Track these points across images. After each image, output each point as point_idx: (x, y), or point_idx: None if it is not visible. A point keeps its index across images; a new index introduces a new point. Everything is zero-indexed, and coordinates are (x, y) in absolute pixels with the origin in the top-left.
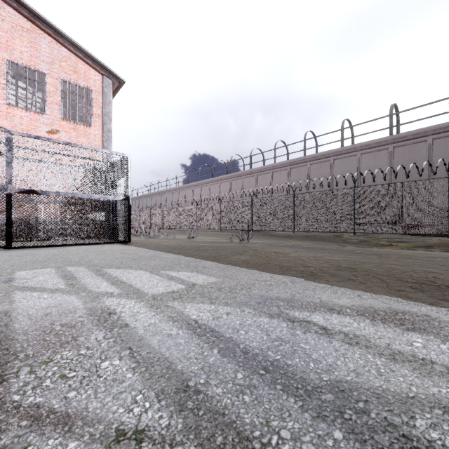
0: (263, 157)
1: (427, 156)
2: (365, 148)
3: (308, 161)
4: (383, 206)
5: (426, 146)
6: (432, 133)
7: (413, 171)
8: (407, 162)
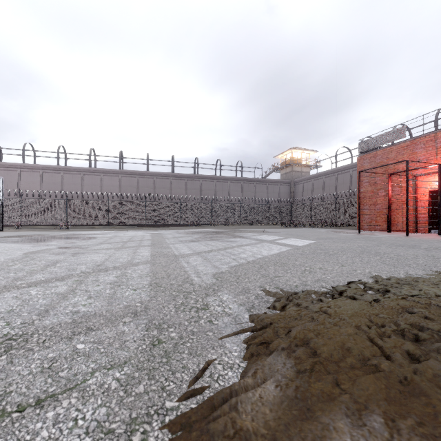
0: (0, 150)
1: (137, 185)
2: (106, 172)
3: (62, 170)
4: (122, 211)
5: (136, 180)
6: (139, 174)
7: (131, 192)
8: (128, 186)
